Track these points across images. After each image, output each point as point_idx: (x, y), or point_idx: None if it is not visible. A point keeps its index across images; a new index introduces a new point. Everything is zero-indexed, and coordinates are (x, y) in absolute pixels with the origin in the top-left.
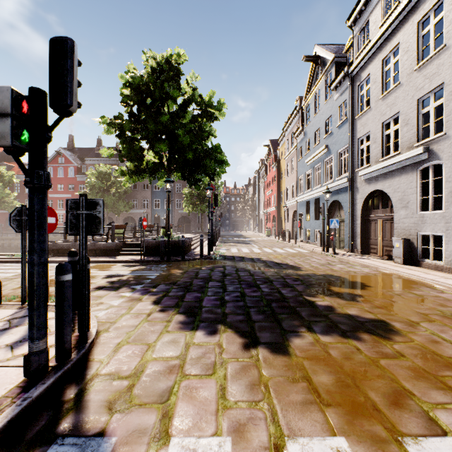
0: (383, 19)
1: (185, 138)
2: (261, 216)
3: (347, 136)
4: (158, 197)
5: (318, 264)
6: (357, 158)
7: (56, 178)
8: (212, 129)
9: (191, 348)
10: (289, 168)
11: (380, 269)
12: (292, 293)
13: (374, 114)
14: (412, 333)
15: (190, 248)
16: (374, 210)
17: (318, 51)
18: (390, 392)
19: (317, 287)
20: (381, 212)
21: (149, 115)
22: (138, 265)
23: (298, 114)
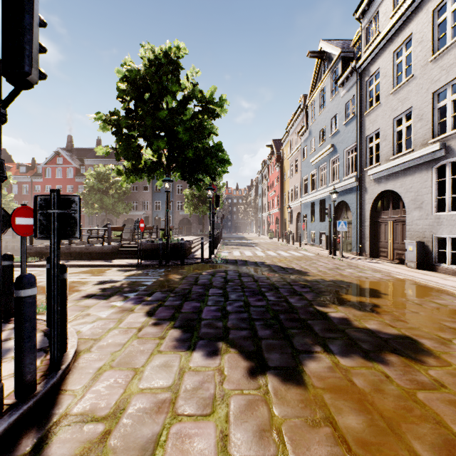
0: (394, 9)
1: (185, 135)
2: (264, 218)
3: (354, 134)
4: (159, 198)
5: (325, 268)
6: (365, 157)
7: (55, 179)
8: (213, 127)
9: (185, 375)
10: (293, 168)
11: (393, 274)
12: (301, 302)
13: (384, 110)
14: (446, 354)
15: (190, 251)
16: (384, 211)
17: (323, 46)
18: (441, 442)
19: (328, 295)
20: (392, 214)
21: (146, 111)
22: (135, 269)
23: (302, 113)
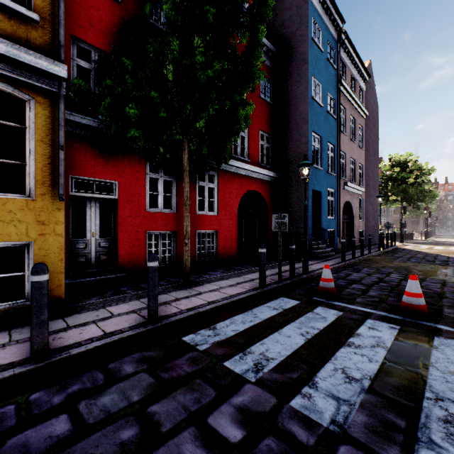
0: None
1: (412, 192)
2: None
3: None
4: None
5: None
6: None
7: None
8: (426, 177)
9: (422, 245)
10: None
11: None
12: None
13: None
14: None
15: (413, 237)
16: None
17: None
18: None
19: None
20: None
21: (395, 185)
22: None
23: None
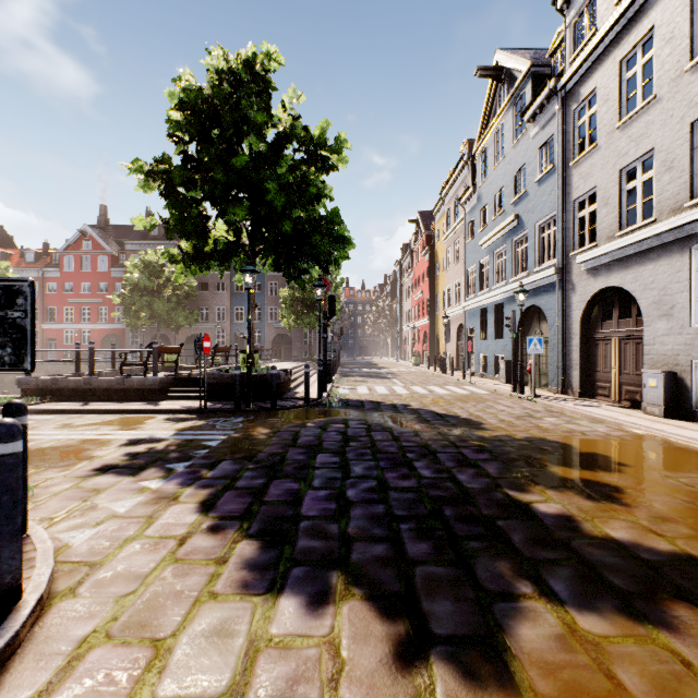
0: None
1: (278, 197)
2: (405, 333)
3: (553, 197)
4: (241, 303)
5: (511, 416)
6: (572, 233)
7: (79, 273)
8: (325, 187)
9: (259, 660)
10: (452, 255)
11: (626, 427)
12: (480, 481)
13: (605, 156)
14: None
15: (288, 386)
16: (604, 322)
17: (501, 59)
18: None
19: (524, 467)
20: (618, 326)
21: (215, 156)
22: (194, 418)
23: (466, 168)
